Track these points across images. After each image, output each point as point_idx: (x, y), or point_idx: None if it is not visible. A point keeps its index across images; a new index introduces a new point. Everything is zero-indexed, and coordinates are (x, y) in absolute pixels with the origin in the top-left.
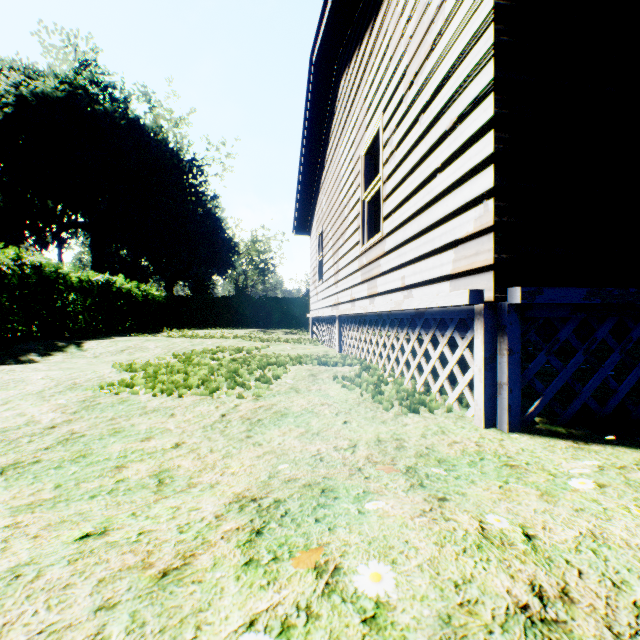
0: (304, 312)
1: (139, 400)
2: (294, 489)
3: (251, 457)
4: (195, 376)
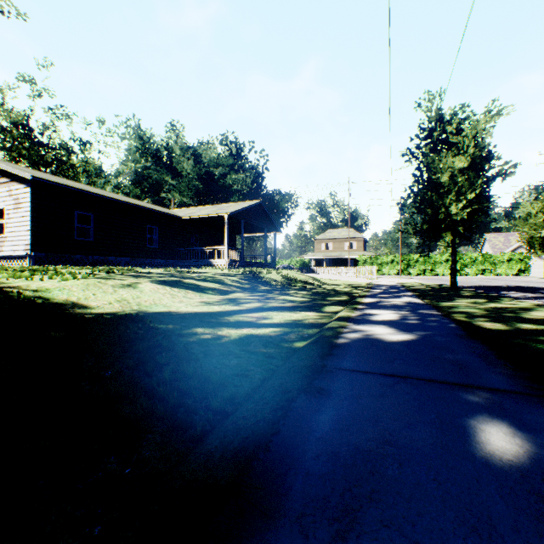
0: None
1: None
2: None
3: None
4: None
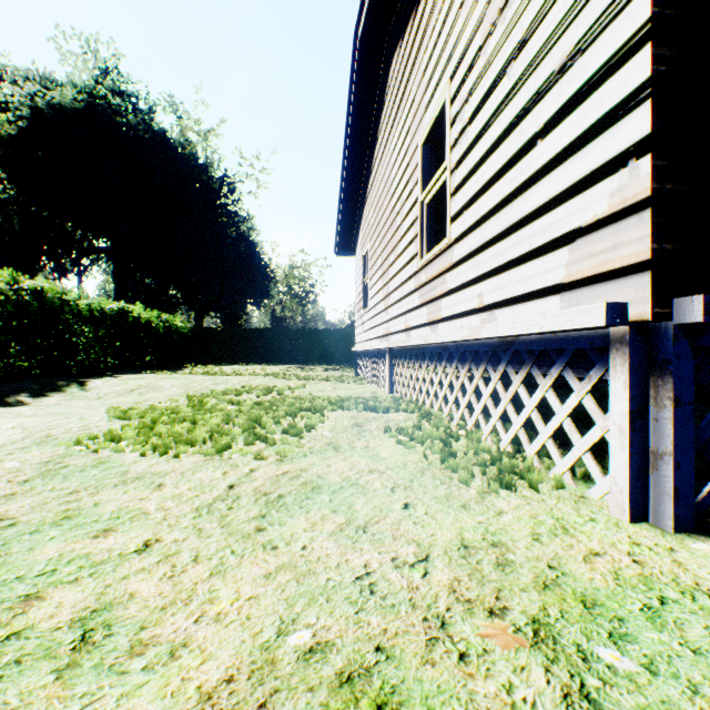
0: (348, 346)
1: (122, 461)
2: (318, 696)
3: (255, 577)
4: (202, 427)
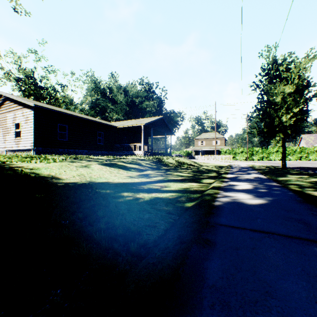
0: None
1: None
2: None
3: None
4: None
